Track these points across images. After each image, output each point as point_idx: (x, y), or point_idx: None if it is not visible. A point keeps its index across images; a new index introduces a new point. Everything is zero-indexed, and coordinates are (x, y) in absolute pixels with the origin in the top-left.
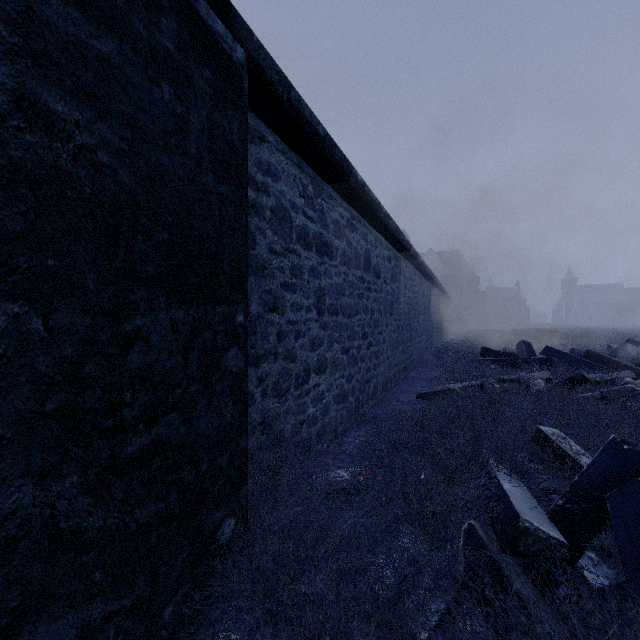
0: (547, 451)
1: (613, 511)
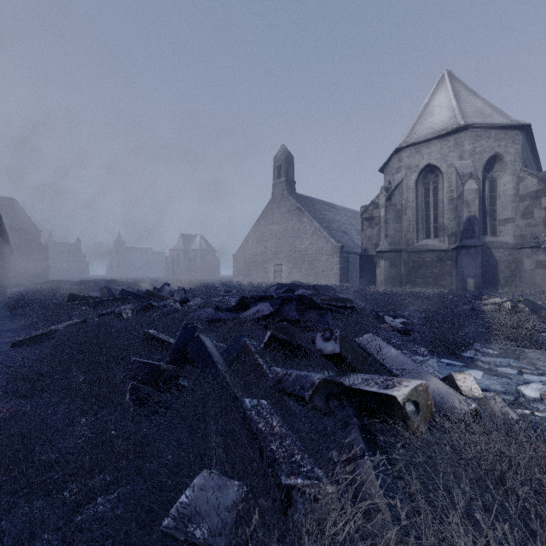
0: (154, 341)
1: (191, 351)
